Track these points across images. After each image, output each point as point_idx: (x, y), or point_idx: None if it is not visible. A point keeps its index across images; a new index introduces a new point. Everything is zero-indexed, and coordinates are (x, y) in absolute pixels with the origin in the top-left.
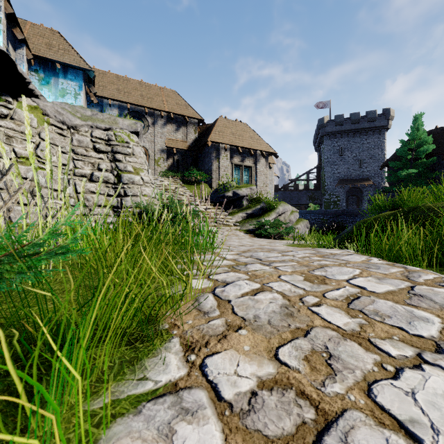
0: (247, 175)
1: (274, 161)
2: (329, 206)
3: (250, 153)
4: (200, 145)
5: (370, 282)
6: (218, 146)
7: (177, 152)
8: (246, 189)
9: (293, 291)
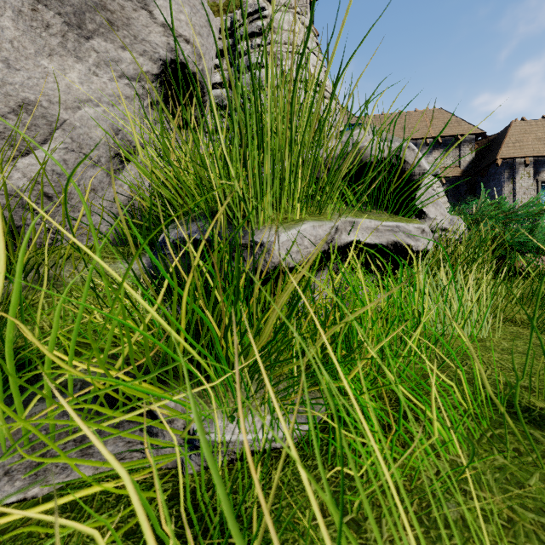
0: None
1: None
2: None
3: None
4: (482, 166)
5: None
6: (513, 162)
7: (445, 182)
8: None
9: None
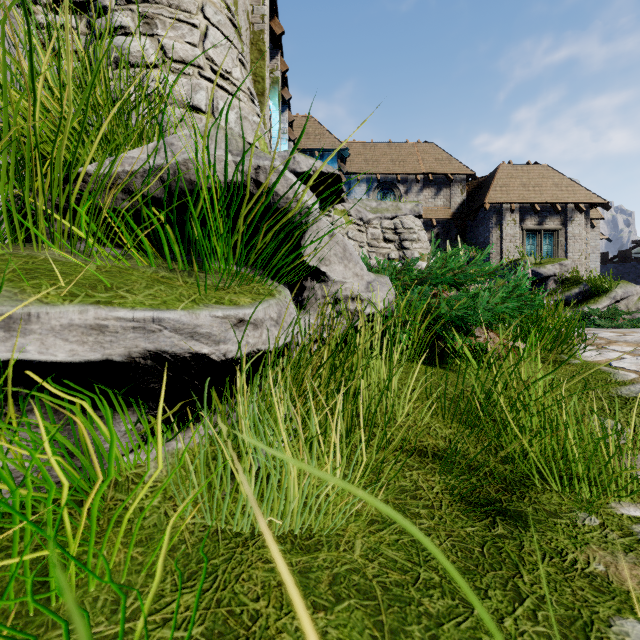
0: (548, 243)
1: (600, 216)
2: None
3: (554, 210)
4: (472, 210)
5: None
6: (500, 208)
7: (436, 224)
8: (553, 265)
9: None
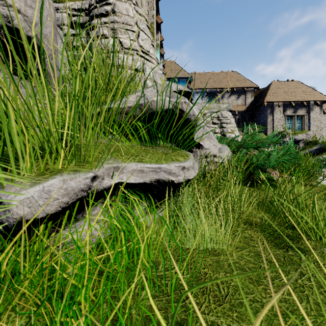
0: (299, 122)
1: None
2: None
3: (302, 105)
4: (257, 106)
5: None
6: (272, 104)
7: (237, 113)
8: (302, 134)
9: None
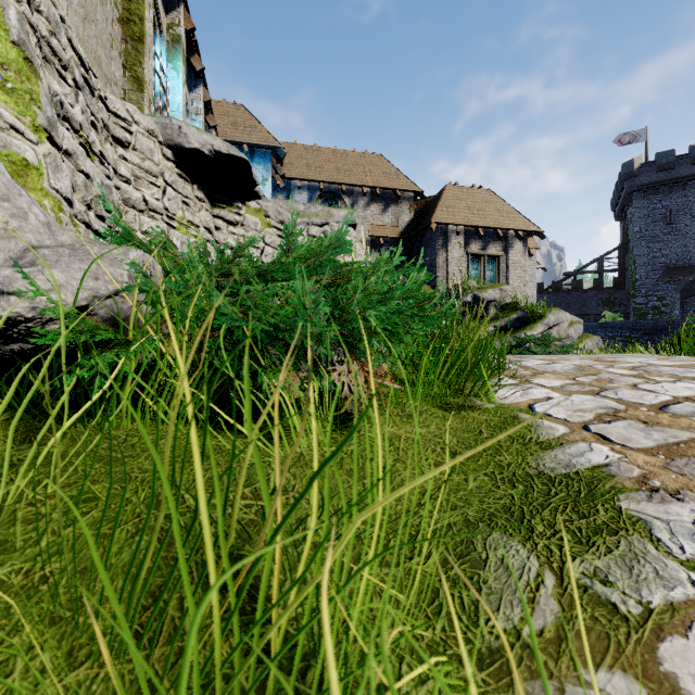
0: (491, 269)
1: (537, 245)
2: (645, 316)
3: (496, 236)
4: (419, 229)
5: (662, 362)
6: (447, 229)
7: (384, 243)
8: (494, 290)
9: (583, 364)
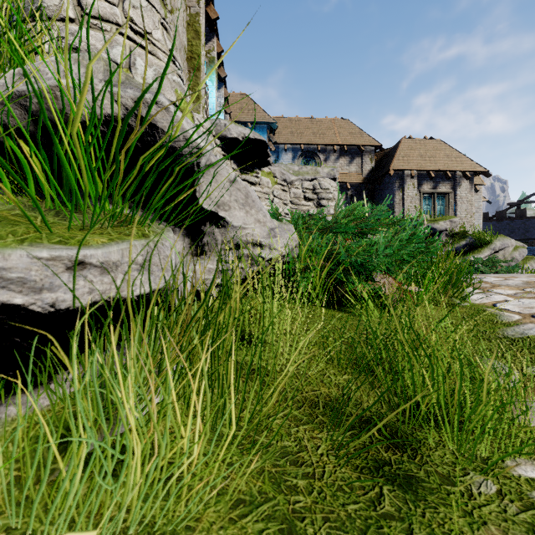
0: (441, 204)
1: (482, 182)
2: None
3: (445, 177)
4: (379, 175)
5: None
6: (402, 174)
7: (350, 187)
8: (445, 222)
9: (529, 280)
